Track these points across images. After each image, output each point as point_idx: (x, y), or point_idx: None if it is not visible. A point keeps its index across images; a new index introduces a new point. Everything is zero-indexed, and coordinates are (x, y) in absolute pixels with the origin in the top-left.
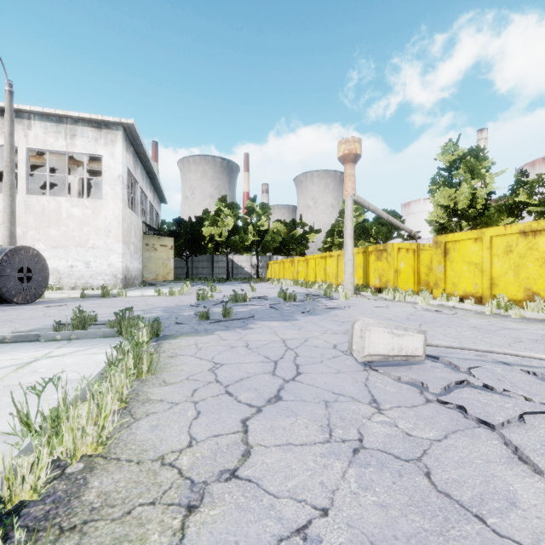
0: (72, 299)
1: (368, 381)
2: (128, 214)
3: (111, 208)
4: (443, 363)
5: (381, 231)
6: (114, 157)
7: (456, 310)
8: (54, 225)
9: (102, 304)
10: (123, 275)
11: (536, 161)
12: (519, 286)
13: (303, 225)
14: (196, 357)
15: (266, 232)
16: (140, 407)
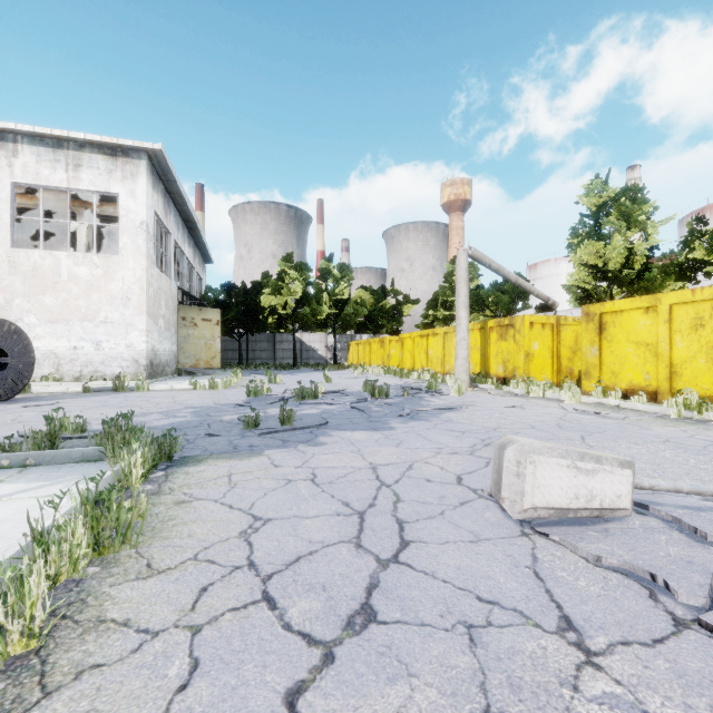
0: (70, 394)
1: (538, 565)
2: (155, 275)
3: (130, 267)
4: (656, 516)
5: (502, 300)
6: (135, 197)
7: (624, 412)
8: (51, 290)
9: (109, 402)
10: (147, 360)
11: (707, 208)
12: None
13: (396, 293)
14: (223, 503)
15: (347, 302)
16: (73, 646)
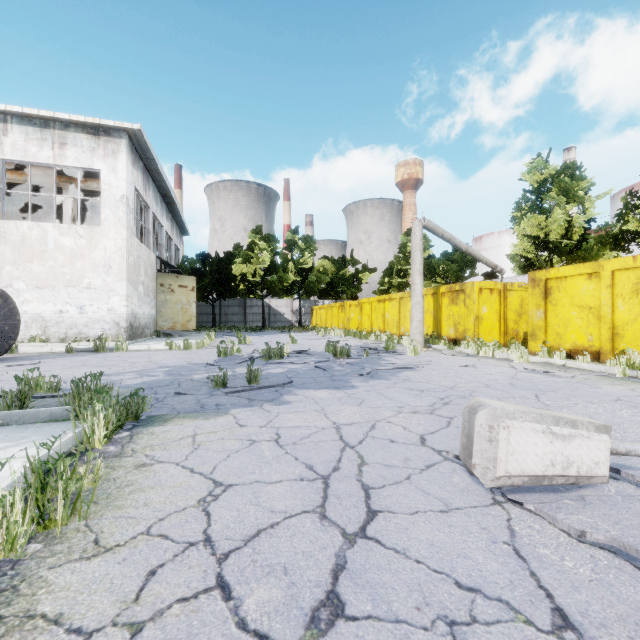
0: (54, 354)
1: (517, 540)
2: (135, 245)
3: (112, 237)
4: (629, 481)
5: (451, 269)
6: (116, 173)
7: (571, 371)
8: (38, 258)
9: (88, 362)
10: (127, 323)
11: (636, 185)
12: None
13: (355, 262)
14: (184, 466)
15: (311, 270)
16: None
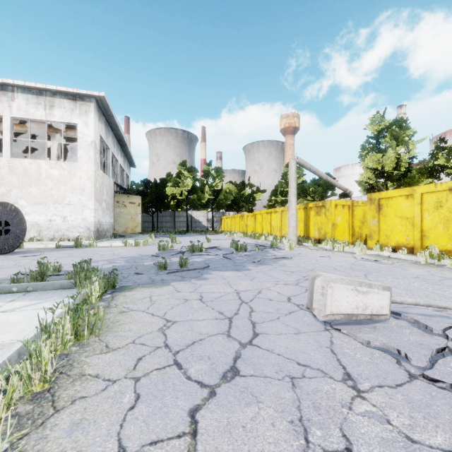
0: (48, 249)
1: (333, 346)
2: (100, 175)
3: (85, 169)
4: (405, 320)
5: (318, 190)
6: (88, 126)
7: (392, 260)
8: (35, 184)
9: (73, 254)
10: (95, 228)
11: (447, 132)
12: (449, 238)
13: (251, 186)
14: (148, 312)
15: (220, 191)
16: (68, 387)
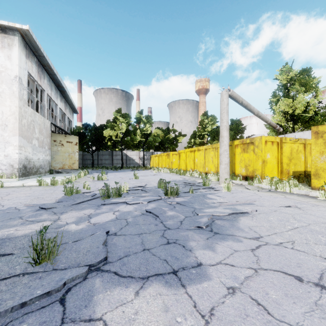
0: None
1: None
2: (29, 112)
3: (7, 104)
4: None
5: (230, 133)
6: (11, 60)
7: None
8: None
9: None
10: (20, 165)
11: (325, 90)
12: None
13: (174, 131)
14: None
15: (150, 134)
16: None
